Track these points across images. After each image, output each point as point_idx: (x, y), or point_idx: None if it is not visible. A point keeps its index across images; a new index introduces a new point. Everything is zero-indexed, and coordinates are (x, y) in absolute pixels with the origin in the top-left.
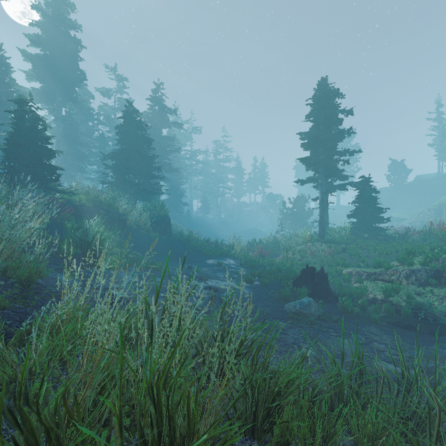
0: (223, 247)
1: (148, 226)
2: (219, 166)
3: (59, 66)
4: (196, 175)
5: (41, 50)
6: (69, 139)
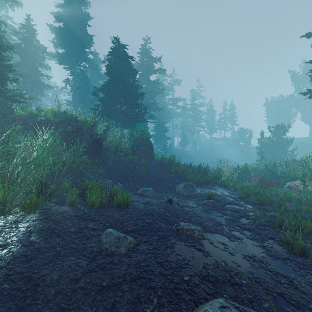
0: (207, 173)
1: (128, 149)
2: (195, 109)
3: (73, 33)
4: (176, 117)
5: (63, 25)
6: (82, 89)
